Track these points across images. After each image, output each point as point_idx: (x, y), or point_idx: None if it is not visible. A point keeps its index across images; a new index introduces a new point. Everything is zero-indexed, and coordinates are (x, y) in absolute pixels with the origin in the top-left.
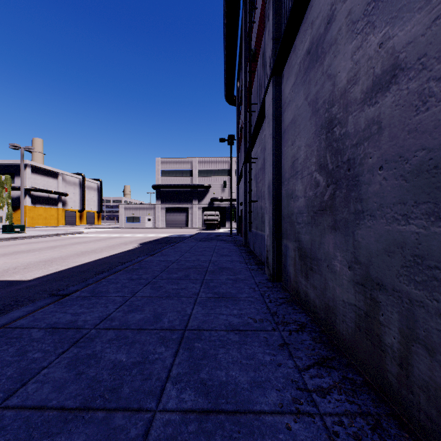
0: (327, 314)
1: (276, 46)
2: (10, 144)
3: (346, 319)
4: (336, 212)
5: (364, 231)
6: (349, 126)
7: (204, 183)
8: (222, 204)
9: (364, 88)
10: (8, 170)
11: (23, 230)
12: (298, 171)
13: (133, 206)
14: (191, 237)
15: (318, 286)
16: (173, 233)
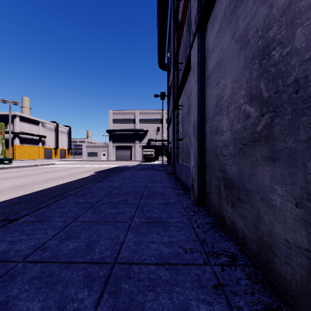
0: (261, 249)
1: (201, 4)
2: (1, 99)
3: (292, 262)
4: (275, 142)
5: None
6: (296, 41)
7: (144, 128)
8: (157, 143)
9: None
10: (3, 119)
11: (10, 162)
12: (223, 107)
13: (92, 145)
14: (133, 167)
15: (247, 218)
16: (120, 164)
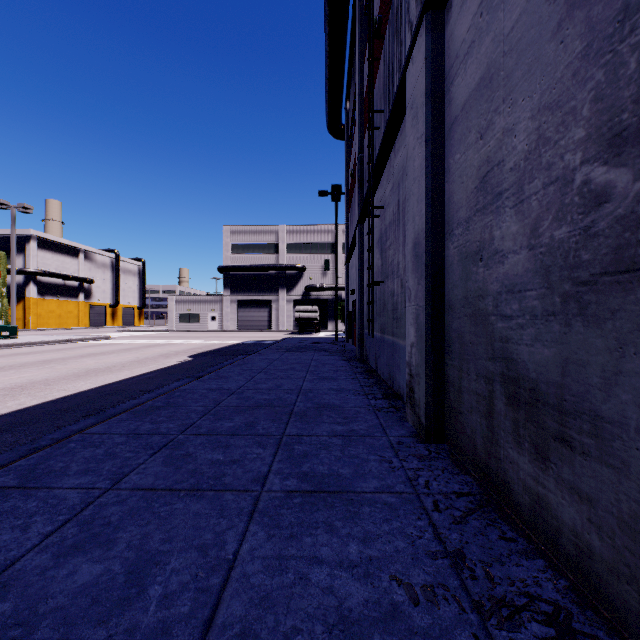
0: None
1: None
2: None
3: None
4: None
5: None
6: None
7: (296, 264)
8: (323, 295)
9: None
10: (3, 244)
11: (14, 334)
12: (505, 189)
13: (189, 298)
14: (274, 345)
15: (600, 500)
16: (247, 338)
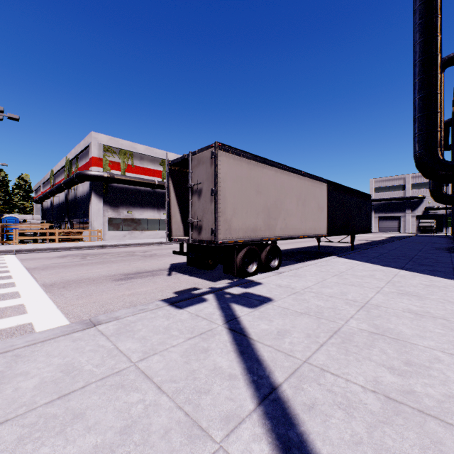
0: None
1: None
2: None
3: None
4: None
5: None
6: None
7: (418, 195)
8: (439, 212)
9: None
10: None
11: None
12: None
13: None
14: (415, 236)
15: None
16: (393, 235)
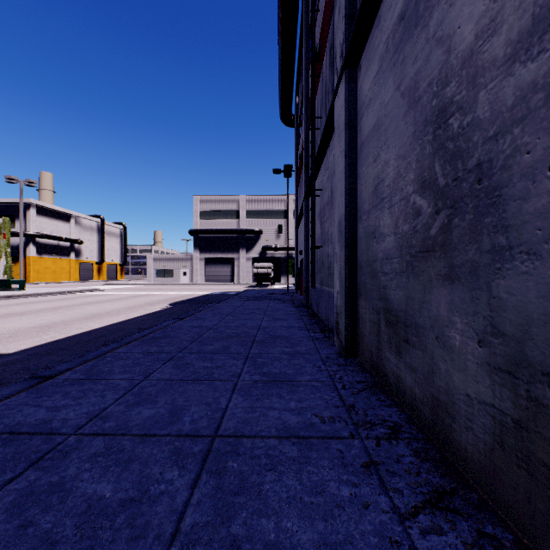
0: (436, 413)
1: (350, 26)
2: (6, 176)
3: (474, 426)
4: (453, 252)
5: (512, 281)
6: (479, 109)
7: (255, 228)
8: (277, 254)
9: (512, 35)
10: (7, 211)
11: (22, 286)
12: (385, 197)
13: (164, 256)
14: (237, 295)
15: (418, 368)
16: (214, 290)
